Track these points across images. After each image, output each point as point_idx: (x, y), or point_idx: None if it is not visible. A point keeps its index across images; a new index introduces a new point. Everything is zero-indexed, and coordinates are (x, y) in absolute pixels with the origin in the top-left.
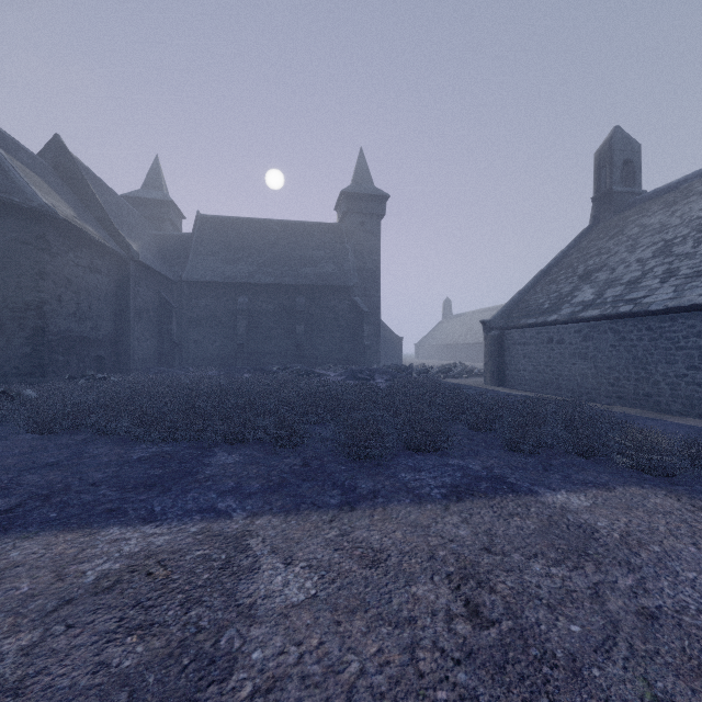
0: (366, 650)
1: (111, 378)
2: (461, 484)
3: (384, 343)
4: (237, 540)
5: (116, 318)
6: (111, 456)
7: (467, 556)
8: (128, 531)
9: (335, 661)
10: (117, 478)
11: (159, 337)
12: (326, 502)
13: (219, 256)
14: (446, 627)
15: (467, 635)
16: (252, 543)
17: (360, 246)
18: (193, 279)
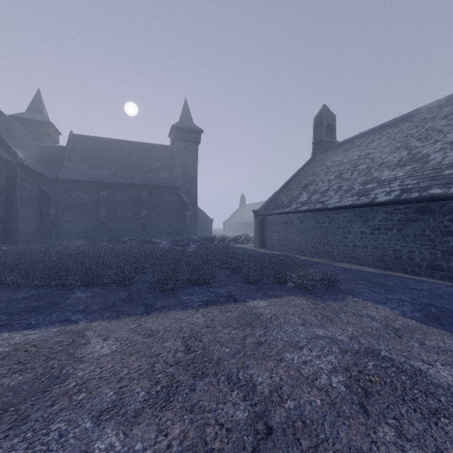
0: (133, 366)
1: (1, 248)
2: (211, 300)
3: (201, 222)
4: (80, 332)
5: (6, 205)
6: (2, 297)
7: (197, 329)
8: (14, 334)
9: (117, 371)
10: (7, 309)
11: (40, 218)
12: (135, 313)
13: (87, 163)
14: (173, 355)
15: (180, 357)
16: (88, 333)
17: (184, 161)
18: (67, 178)
